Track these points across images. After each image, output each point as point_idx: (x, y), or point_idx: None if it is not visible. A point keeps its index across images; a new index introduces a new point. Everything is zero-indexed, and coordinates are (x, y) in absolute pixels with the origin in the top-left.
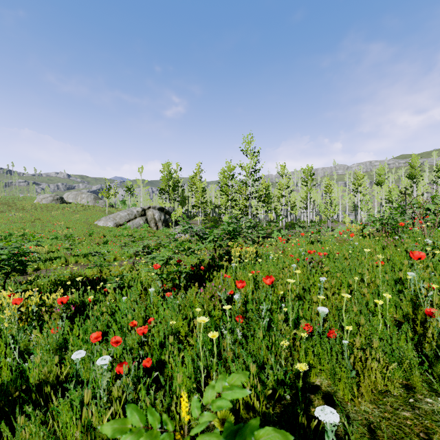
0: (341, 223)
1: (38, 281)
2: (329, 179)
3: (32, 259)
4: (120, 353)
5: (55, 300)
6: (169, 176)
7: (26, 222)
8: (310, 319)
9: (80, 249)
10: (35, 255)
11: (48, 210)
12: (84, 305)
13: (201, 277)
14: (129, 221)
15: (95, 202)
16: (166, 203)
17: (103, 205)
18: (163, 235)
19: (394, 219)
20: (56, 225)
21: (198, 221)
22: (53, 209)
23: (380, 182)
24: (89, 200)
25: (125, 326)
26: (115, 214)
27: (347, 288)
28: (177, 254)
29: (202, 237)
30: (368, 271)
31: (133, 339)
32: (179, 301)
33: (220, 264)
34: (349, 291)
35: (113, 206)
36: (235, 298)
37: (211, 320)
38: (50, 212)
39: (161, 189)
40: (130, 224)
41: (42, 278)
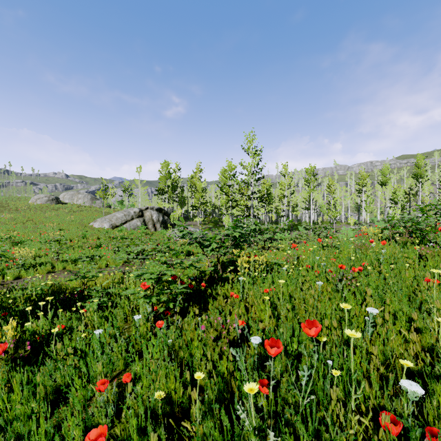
0: (344, 224)
1: (10, 296)
2: (332, 179)
3: (13, 266)
4: (80, 434)
5: (3, 337)
6: (168, 176)
7: (17, 223)
8: (369, 381)
9: (70, 253)
10: (20, 260)
11: (42, 210)
12: (51, 335)
13: (202, 293)
14: (126, 223)
15: (92, 202)
16: (164, 204)
17: (100, 206)
18: (162, 237)
19: (418, 222)
20: (48, 227)
21: (198, 222)
22: (48, 210)
23: (384, 182)
24: (86, 200)
25: (96, 377)
26: (111, 215)
27: (406, 323)
28: (171, 270)
29: (203, 244)
30: (421, 293)
31: (99, 411)
32: (172, 335)
33: (224, 276)
34: (413, 330)
35: (111, 207)
36: (252, 342)
37: (217, 373)
38: (44, 212)
39: (160, 189)
40: (127, 225)
41: (15, 292)
